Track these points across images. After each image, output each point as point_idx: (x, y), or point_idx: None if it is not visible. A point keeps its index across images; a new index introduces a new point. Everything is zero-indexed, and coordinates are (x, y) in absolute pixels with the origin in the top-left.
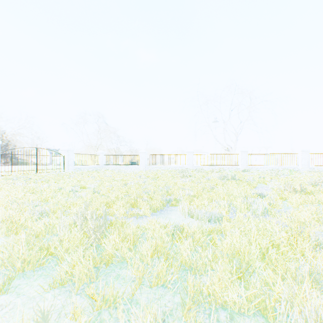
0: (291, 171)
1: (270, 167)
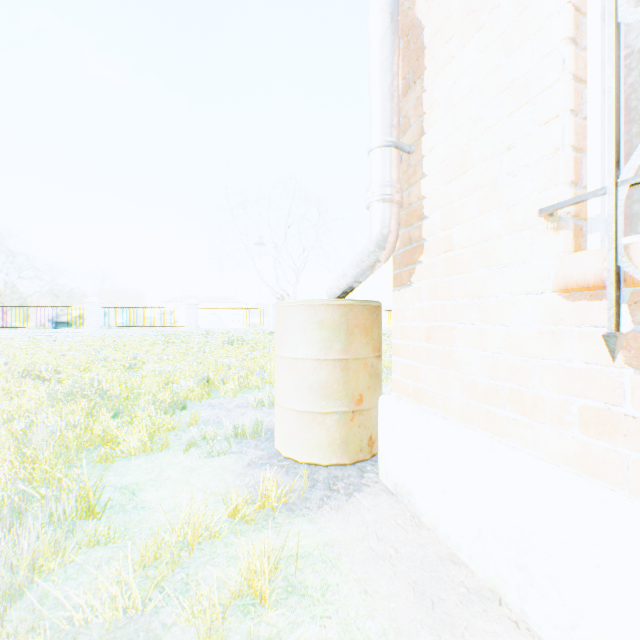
0: None
1: None
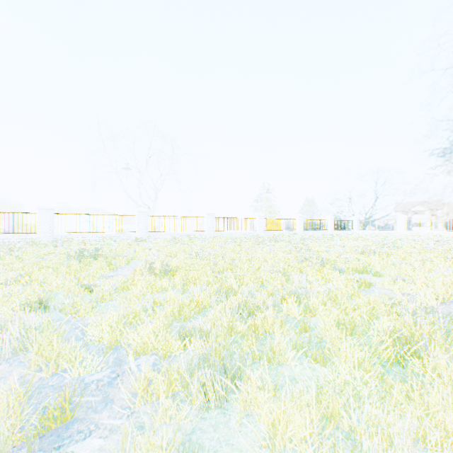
0: (193, 239)
1: (176, 233)
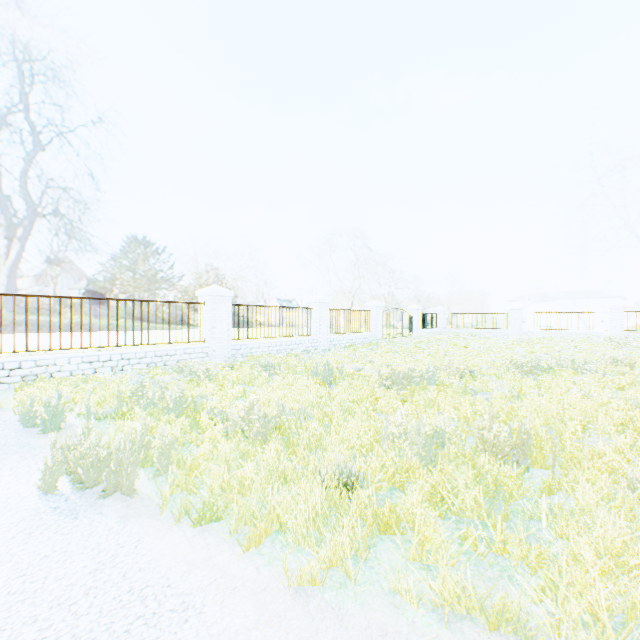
0: None
1: None
